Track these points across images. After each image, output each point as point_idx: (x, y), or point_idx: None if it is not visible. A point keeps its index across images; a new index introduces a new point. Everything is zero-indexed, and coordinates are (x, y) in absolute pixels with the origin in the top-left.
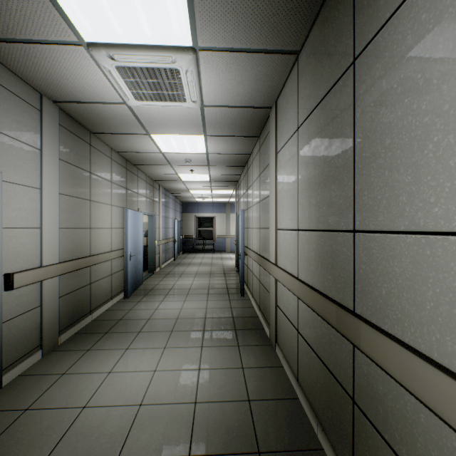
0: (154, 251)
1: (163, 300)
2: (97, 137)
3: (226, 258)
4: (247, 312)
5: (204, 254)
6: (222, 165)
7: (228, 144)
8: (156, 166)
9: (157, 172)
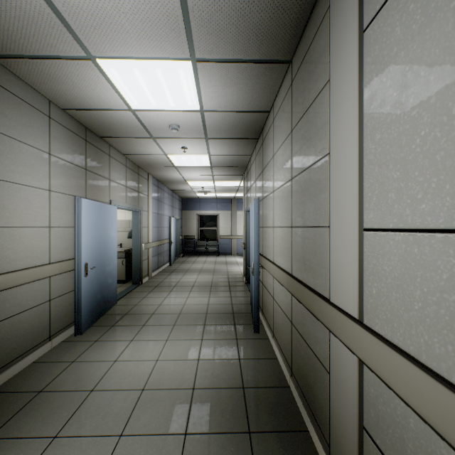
0: (139, 257)
1: (134, 338)
2: (8, 68)
3: (232, 262)
4: (267, 372)
5: (206, 257)
6: (226, 137)
7: (234, 87)
8: (133, 140)
9: (137, 151)
